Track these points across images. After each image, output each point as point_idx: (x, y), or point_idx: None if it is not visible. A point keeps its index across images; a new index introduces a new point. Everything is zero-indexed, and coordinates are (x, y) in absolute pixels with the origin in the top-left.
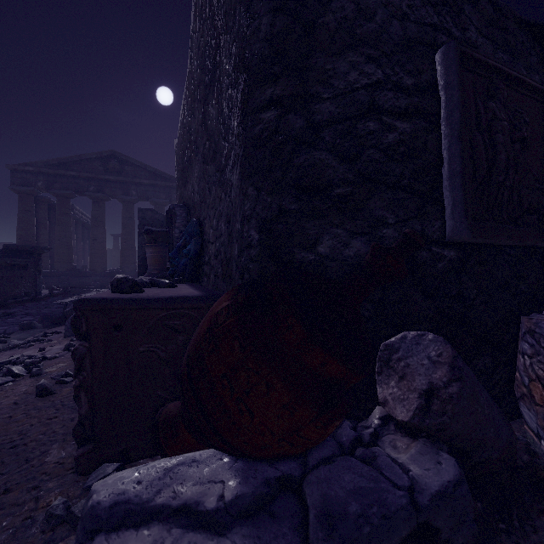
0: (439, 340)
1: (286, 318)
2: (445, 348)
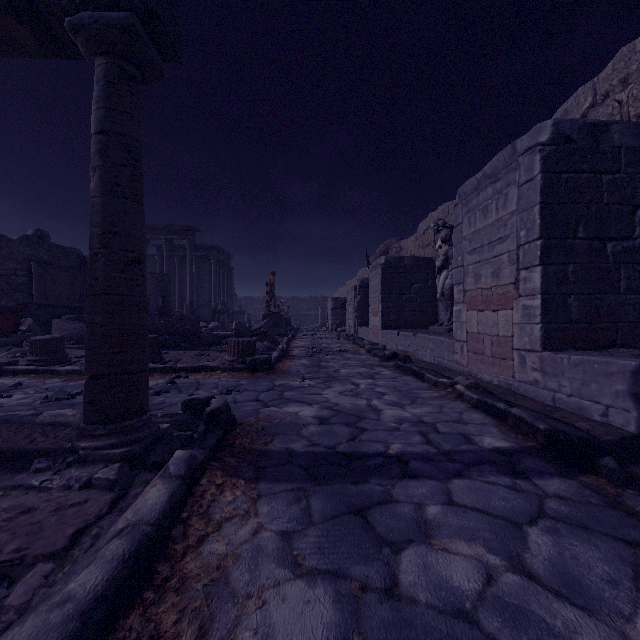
0: (31, 319)
1: (7, 314)
2: (33, 320)
